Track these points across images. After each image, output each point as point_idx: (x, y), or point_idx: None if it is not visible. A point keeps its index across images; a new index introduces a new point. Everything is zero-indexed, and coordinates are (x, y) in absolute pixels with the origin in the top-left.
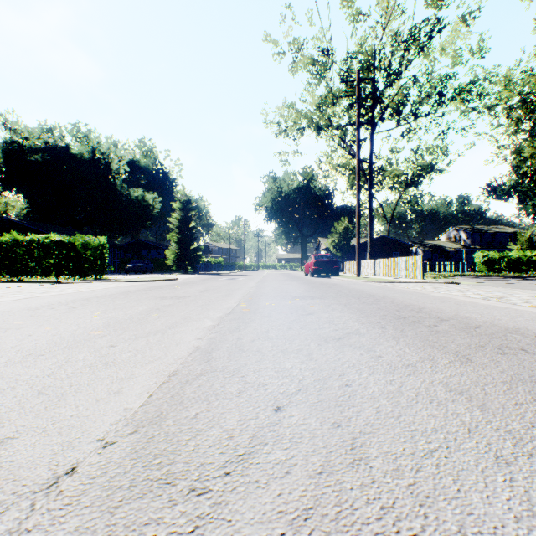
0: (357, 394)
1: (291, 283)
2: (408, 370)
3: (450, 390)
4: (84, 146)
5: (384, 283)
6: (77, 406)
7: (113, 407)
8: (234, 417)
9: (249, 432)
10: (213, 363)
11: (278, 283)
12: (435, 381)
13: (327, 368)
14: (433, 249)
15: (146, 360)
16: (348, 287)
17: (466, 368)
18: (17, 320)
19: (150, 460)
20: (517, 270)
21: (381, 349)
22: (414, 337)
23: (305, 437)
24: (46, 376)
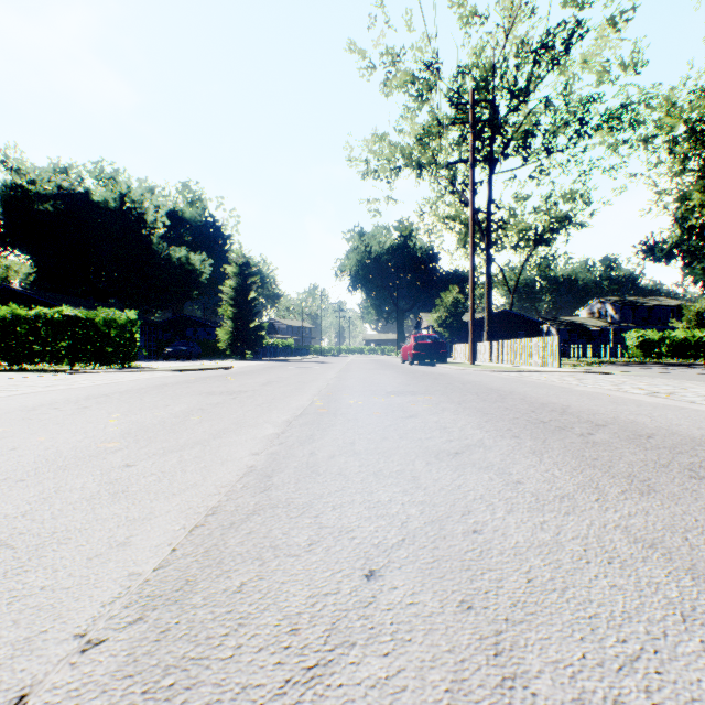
0: (492, 548)
1: (383, 373)
2: (564, 505)
3: (635, 541)
4: (109, 192)
5: (509, 373)
6: (55, 570)
7: (111, 571)
8: (302, 590)
9: (326, 620)
10: (274, 494)
11: (366, 373)
12: (608, 524)
13: (443, 501)
14: (570, 327)
15: (174, 488)
16: (461, 378)
17: (650, 501)
18: (1, 425)
19: (156, 678)
20: (682, 356)
21: (519, 471)
22: (563, 451)
23: (417, 630)
24: (19, 516)
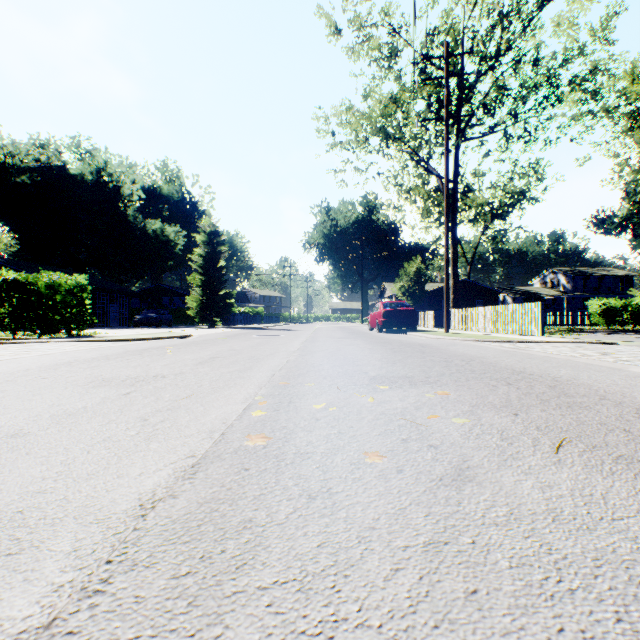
0: None
1: (354, 343)
2: None
3: None
4: (86, 166)
5: (498, 343)
6: None
7: None
8: None
9: None
10: None
11: (335, 343)
12: None
13: None
14: (525, 296)
15: None
16: (453, 352)
17: None
18: None
19: None
20: None
21: None
22: None
23: None
24: None
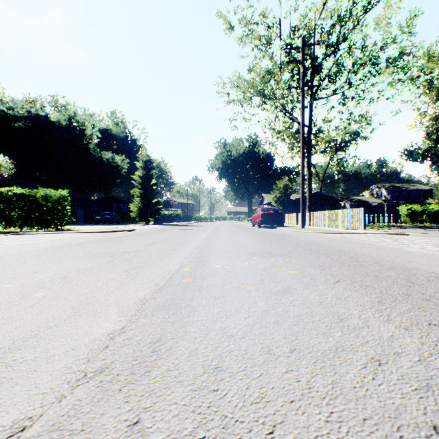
0: None
1: (241, 234)
2: None
3: None
4: (61, 115)
5: (333, 234)
6: None
7: None
8: None
9: None
10: None
11: (229, 234)
12: None
13: None
14: (359, 203)
15: None
16: (302, 239)
17: None
18: None
19: None
20: (437, 222)
21: None
22: None
23: None
24: None
